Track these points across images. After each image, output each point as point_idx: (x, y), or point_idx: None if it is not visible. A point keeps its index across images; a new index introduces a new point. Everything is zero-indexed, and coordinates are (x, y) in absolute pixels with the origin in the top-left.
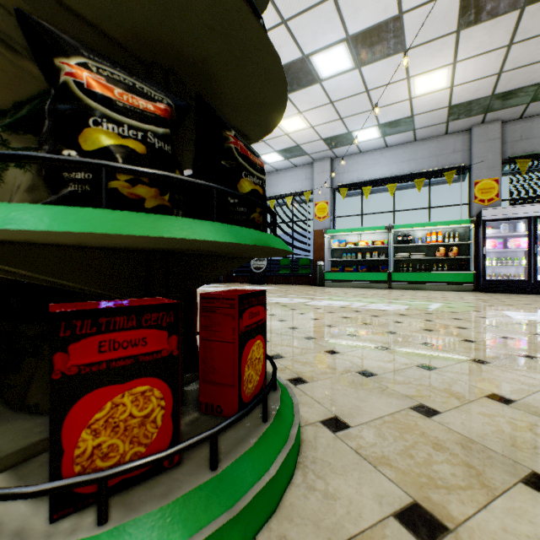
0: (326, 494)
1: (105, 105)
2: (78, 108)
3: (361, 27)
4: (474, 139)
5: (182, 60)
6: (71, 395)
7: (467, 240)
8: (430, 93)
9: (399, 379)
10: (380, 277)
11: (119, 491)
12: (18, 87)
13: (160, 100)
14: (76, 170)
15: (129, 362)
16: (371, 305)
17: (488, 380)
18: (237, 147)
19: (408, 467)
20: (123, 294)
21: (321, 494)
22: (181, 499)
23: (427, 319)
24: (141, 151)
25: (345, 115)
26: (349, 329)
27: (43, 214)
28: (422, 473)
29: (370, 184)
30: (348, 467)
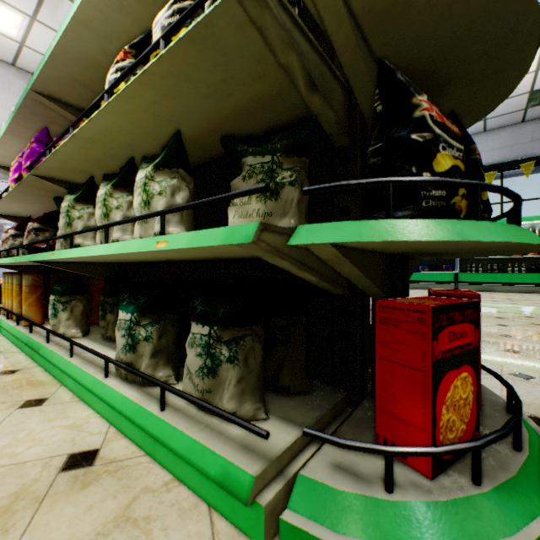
0: None
1: (445, 133)
2: (431, 137)
3: None
4: None
5: (427, 82)
6: (438, 376)
7: None
8: None
9: None
10: (444, 277)
11: (455, 460)
12: (254, 115)
13: (452, 123)
14: (434, 188)
15: (459, 351)
16: None
17: None
18: (479, 158)
19: None
20: (384, 292)
21: None
22: (520, 472)
23: (533, 323)
24: (462, 169)
25: None
26: None
27: (466, 228)
28: None
29: None
30: None
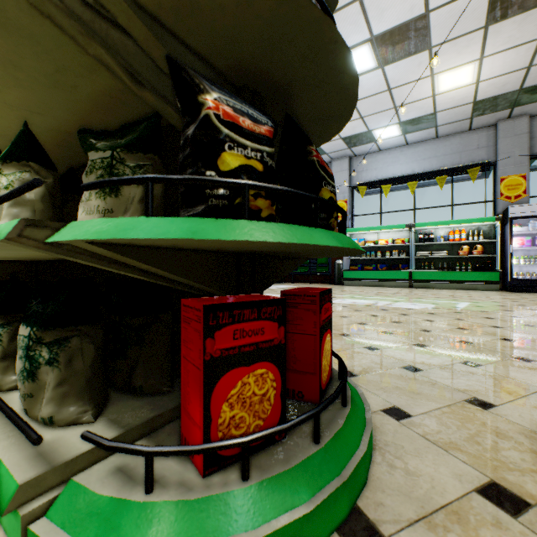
0: (408, 472)
1: (235, 132)
2: (217, 136)
3: (386, 27)
4: (500, 135)
5: (270, 83)
6: (216, 373)
7: (493, 237)
8: (455, 89)
9: (446, 374)
10: (400, 275)
11: None
12: (118, 110)
13: (266, 123)
14: (217, 187)
15: (252, 348)
16: (397, 304)
17: (536, 377)
18: (318, 159)
19: (478, 451)
20: (222, 290)
21: (402, 471)
22: (301, 464)
23: (458, 318)
24: (259, 169)
25: (366, 114)
26: (382, 327)
27: (213, 226)
28: (492, 458)
29: (390, 182)
30: (420, 450)
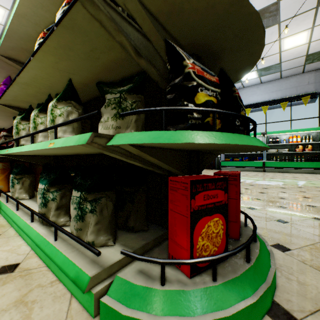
0: (300, 282)
1: (203, 81)
2: (194, 84)
3: None
4: None
5: (209, 51)
6: (195, 219)
7: (318, 140)
8: (294, 47)
9: (305, 225)
10: (257, 164)
11: (209, 268)
12: (117, 70)
13: (215, 75)
14: (194, 113)
15: (212, 205)
16: (258, 182)
17: None
18: (238, 95)
19: None
20: (183, 172)
21: (296, 282)
22: (243, 274)
23: (301, 190)
24: (215, 102)
25: None
26: (253, 195)
27: (202, 135)
28: None
29: (250, 106)
30: (303, 270)
